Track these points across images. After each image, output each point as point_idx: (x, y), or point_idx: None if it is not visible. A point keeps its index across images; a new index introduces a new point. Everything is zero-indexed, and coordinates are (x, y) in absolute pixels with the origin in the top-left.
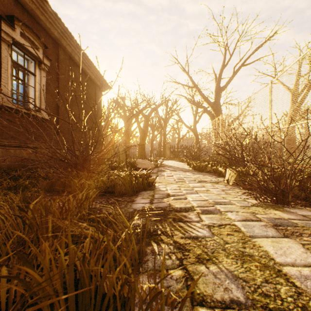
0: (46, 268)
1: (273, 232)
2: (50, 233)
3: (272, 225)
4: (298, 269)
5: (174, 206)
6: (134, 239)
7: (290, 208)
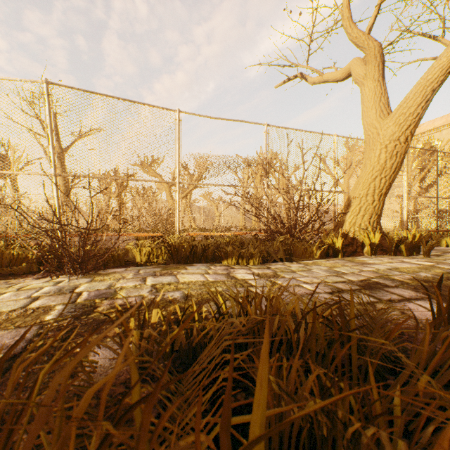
0: (318, 308)
1: (168, 276)
2: (272, 377)
3: (155, 276)
4: (210, 279)
5: (54, 318)
6: (231, 301)
7: (101, 271)
